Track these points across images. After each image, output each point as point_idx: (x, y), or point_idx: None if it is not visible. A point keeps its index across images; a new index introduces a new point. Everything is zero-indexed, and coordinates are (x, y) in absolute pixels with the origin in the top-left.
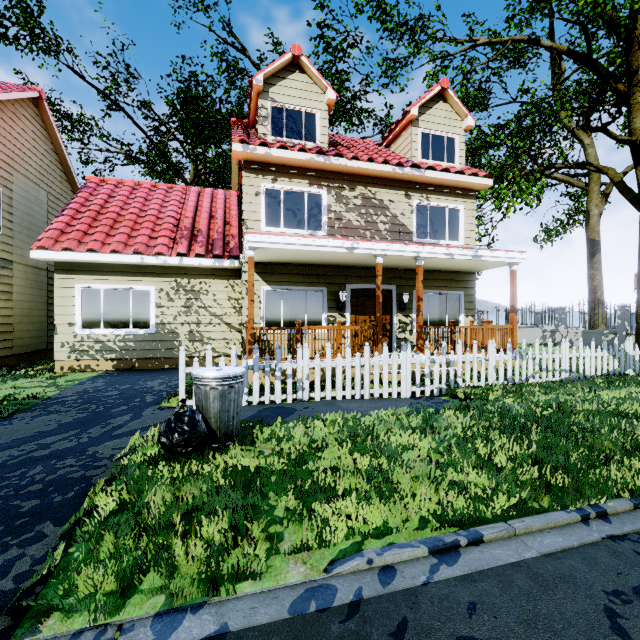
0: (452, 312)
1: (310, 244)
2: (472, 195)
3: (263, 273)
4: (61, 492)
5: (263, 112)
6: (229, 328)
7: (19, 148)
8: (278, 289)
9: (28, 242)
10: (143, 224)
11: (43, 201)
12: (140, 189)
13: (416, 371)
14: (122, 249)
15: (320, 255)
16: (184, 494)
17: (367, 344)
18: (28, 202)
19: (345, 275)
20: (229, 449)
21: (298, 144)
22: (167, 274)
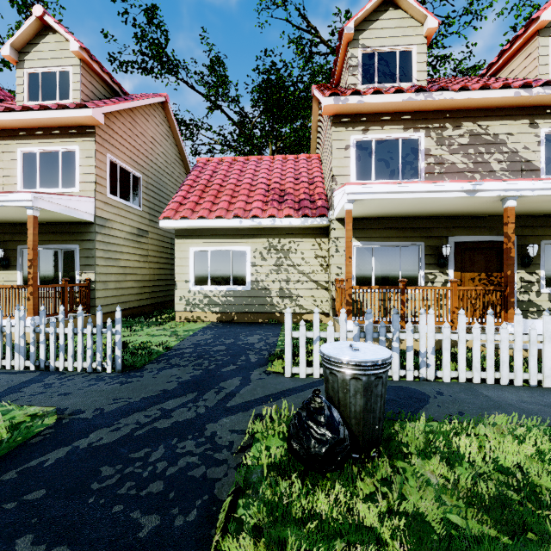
0: None
1: (419, 190)
2: None
3: (353, 229)
4: (182, 506)
5: (353, 61)
6: (316, 286)
7: (152, 143)
8: (369, 245)
9: (158, 216)
10: (240, 192)
11: (168, 183)
12: (236, 163)
13: None
14: (224, 214)
15: (426, 204)
16: None
17: (518, 312)
18: (158, 185)
19: (447, 227)
20: (378, 467)
21: (392, 87)
22: (260, 235)
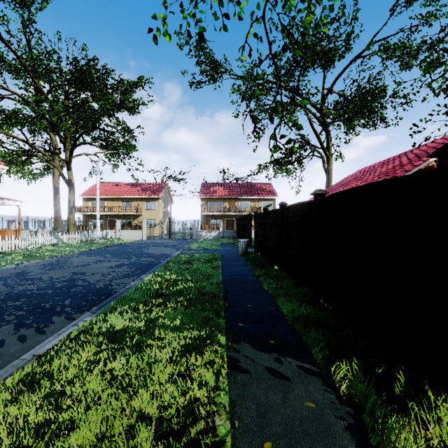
0: None
1: None
2: None
3: None
4: None
5: None
6: None
7: None
8: None
9: None
10: None
11: None
12: None
13: None
14: None
15: None
16: None
17: None
18: None
19: None
20: None
21: None
22: None
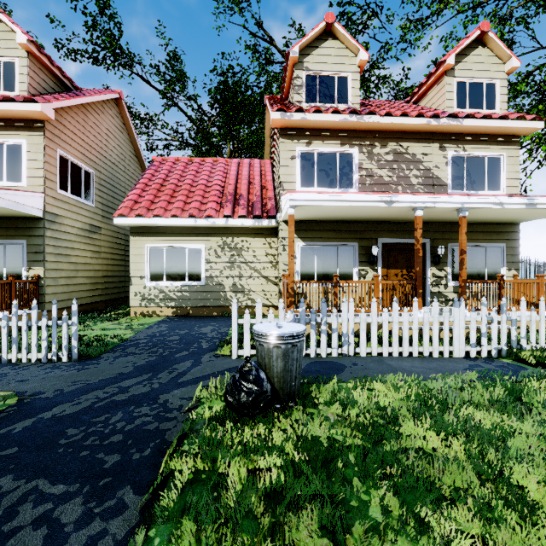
0: (492, 265)
1: (348, 200)
2: (515, 141)
3: (298, 230)
4: (139, 447)
5: (298, 81)
6: (266, 281)
7: (106, 139)
8: (312, 245)
9: (112, 212)
10: (195, 192)
11: (122, 180)
12: (192, 164)
13: (471, 329)
14: (180, 214)
15: (356, 211)
16: (257, 467)
17: (415, 299)
18: (112, 181)
19: (376, 230)
20: (293, 412)
21: (331, 107)
22: (215, 234)
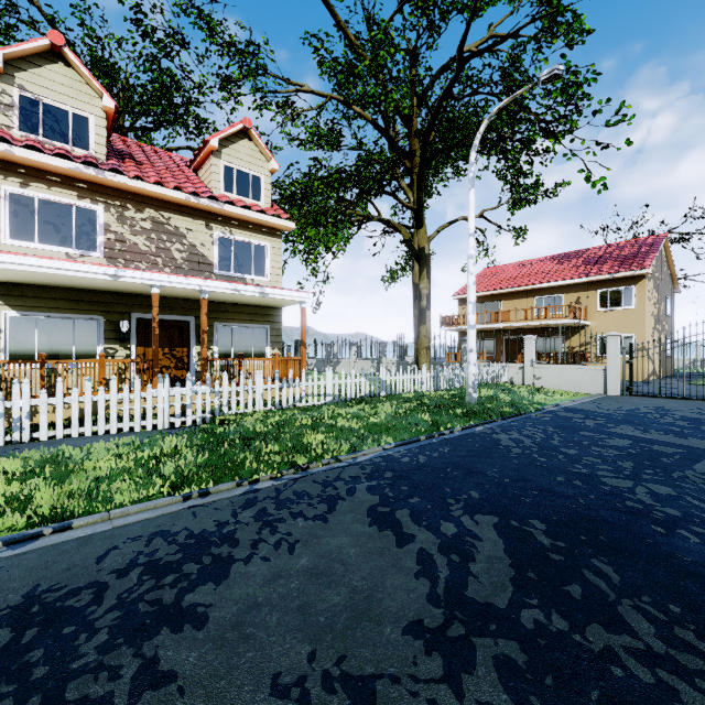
0: (258, 345)
1: (57, 267)
2: (279, 235)
3: (6, 295)
4: None
5: (5, 99)
6: None
7: None
8: (31, 316)
9: None
10: None
11: None
12: None
13: (176, 402)
14: None
15: (80, 280)
16: None
17: (114, 377)
18: None
19: (130, 303)
20: None
21: (60, 148)
22: None
